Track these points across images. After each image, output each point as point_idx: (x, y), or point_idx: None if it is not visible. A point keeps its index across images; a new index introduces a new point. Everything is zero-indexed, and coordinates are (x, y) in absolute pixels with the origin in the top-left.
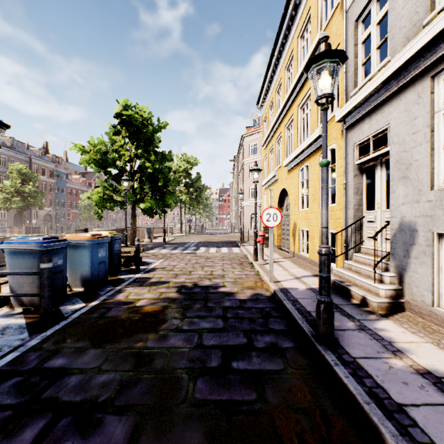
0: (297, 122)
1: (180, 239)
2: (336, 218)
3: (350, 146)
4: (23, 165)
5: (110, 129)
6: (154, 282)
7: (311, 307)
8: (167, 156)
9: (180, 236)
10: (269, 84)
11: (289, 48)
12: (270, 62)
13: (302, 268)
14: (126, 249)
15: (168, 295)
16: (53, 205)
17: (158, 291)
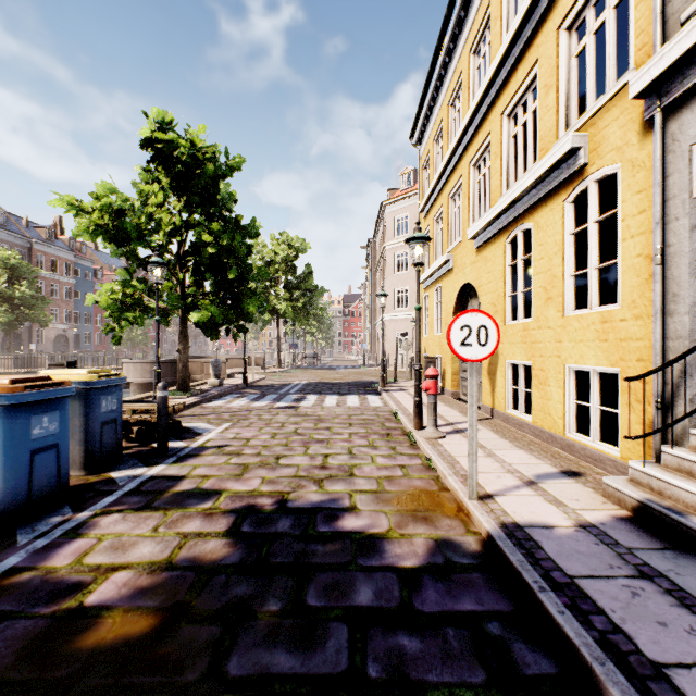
0: (500, 145)
1: (274, 378)
2: (620, 338)
3: (677, 152)
4: (12, 252)
5: (141, 175)
6: (183, 492)
7: (647, 634)
8: (248, 228)
9: (275, 372)
10: (435, 95)
11: (480, 6)
12: (440, 46)
13: (525, 448)
14: (147, 404)
15: (201, 548)
16: (71, 319)
17: (180, 528)
